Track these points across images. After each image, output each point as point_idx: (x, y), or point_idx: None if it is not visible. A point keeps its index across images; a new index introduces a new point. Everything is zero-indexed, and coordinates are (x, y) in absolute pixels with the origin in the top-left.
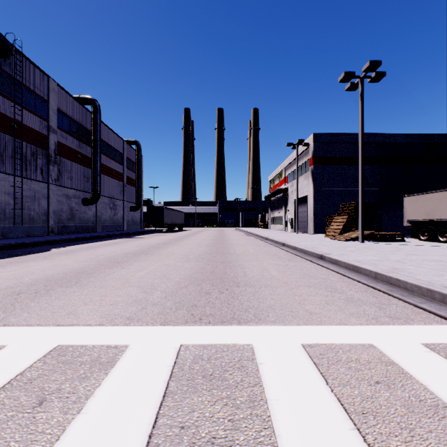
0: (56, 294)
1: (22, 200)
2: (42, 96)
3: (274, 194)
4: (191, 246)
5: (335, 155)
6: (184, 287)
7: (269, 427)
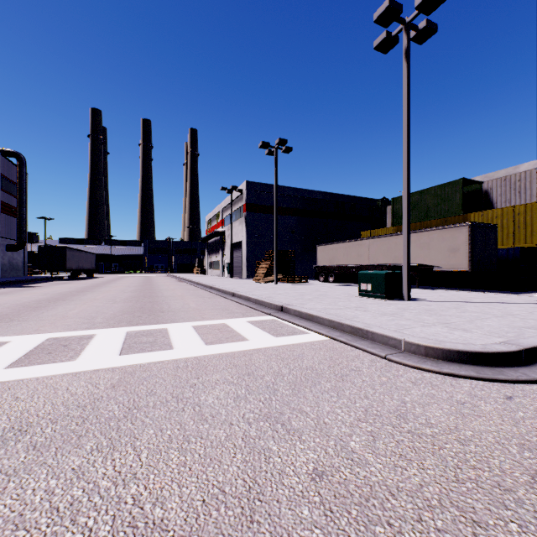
0: (4, 325)
1: None
2: None
3: (211, 237)
4: (114, 292)
5: (266, 204)
6: (120, 315)
7: (169, 338)
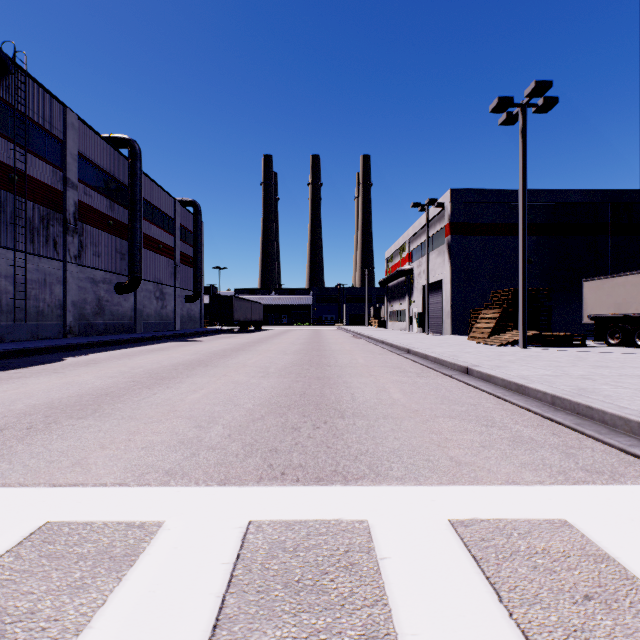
0: (60, 430)
1: (25, 285)
2: (55, 134)
3: (393, 278)
4: (273, 353)
5: (482, 221)
6: (260, 418)
7: None
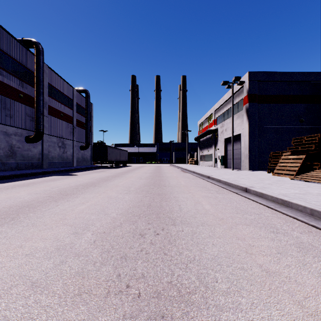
0: None
1: None
2: None
3: (204, 135)
4: (117, 190)
5: (270, 93)
6: None
7: None
